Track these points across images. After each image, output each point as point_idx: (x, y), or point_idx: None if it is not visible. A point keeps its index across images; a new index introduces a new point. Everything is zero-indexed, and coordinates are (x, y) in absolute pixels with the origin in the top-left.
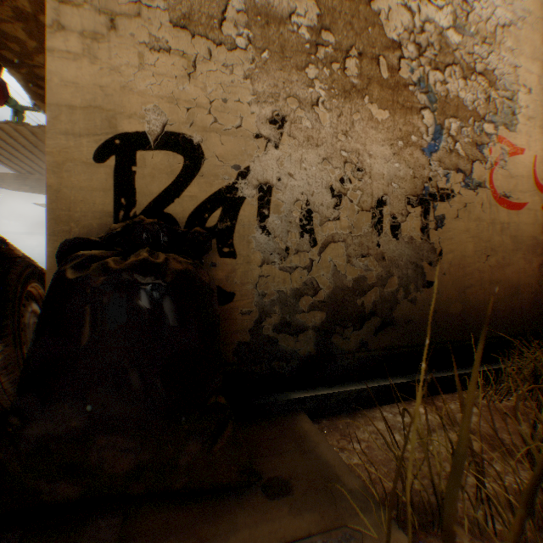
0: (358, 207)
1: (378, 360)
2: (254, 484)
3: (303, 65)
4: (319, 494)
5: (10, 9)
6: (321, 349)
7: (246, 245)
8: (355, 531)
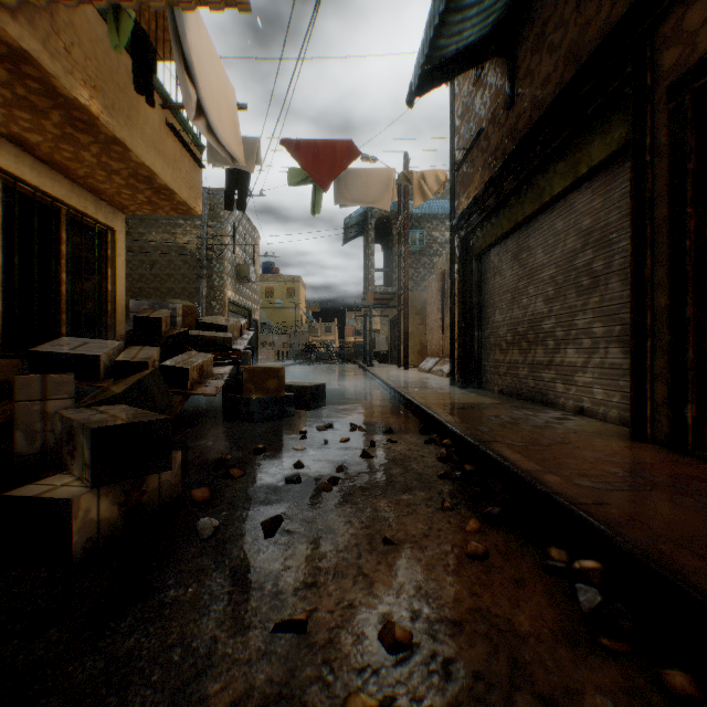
0: None
1: None
2: None
3: None
4: None
5: (125, 175)
6: None
7: None
8: None
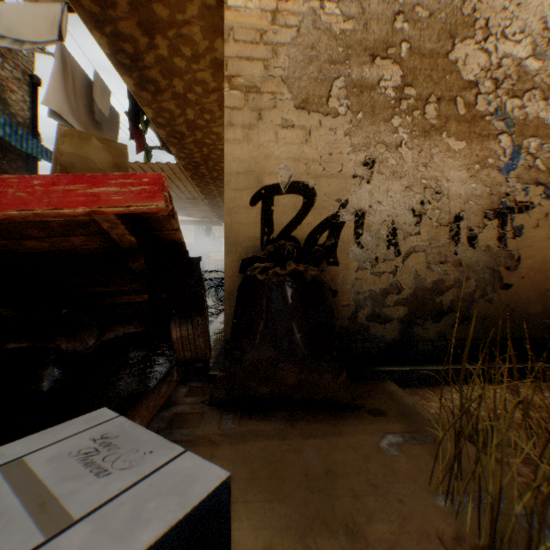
0: (436, 223)
1: (455, 348)
2: (361, 410)
3: (389, 117)
4: (406, 418)
5: (169, 93)
6: (404, 336)
7: (345, 256)
8: (430, 434)
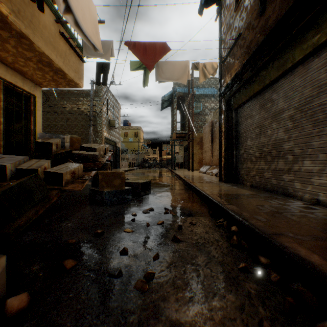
0: None
1: None
2: None
3: None
4: None
5: (35, 61)
6: None
7: None
8: None
